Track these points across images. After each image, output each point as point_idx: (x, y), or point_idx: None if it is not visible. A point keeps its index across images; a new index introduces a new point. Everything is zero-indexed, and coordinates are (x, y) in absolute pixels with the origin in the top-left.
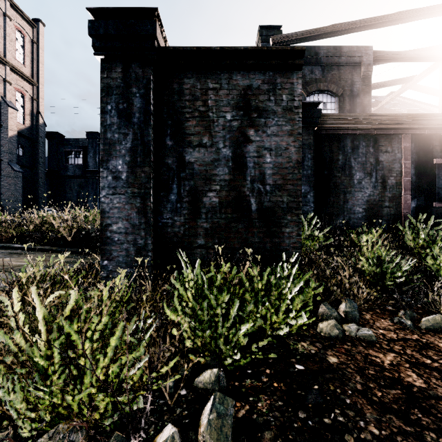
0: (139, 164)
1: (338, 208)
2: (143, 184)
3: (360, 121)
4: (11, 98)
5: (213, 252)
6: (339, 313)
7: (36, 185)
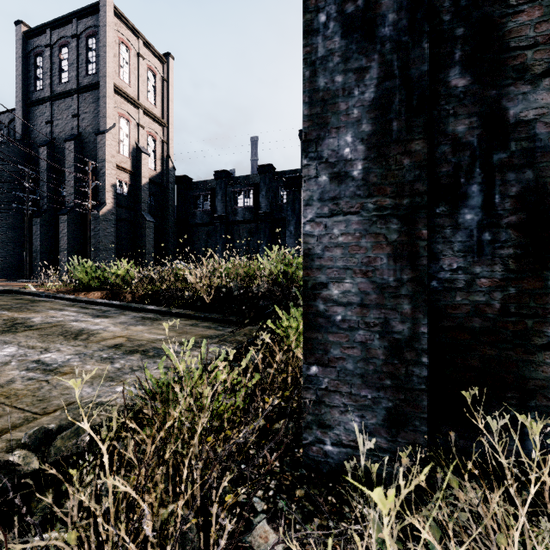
0: (395, 135)
1: None
2: (406, 185)
3: None
4: (144, 143)
5: None
6: None
7: (166, 236)
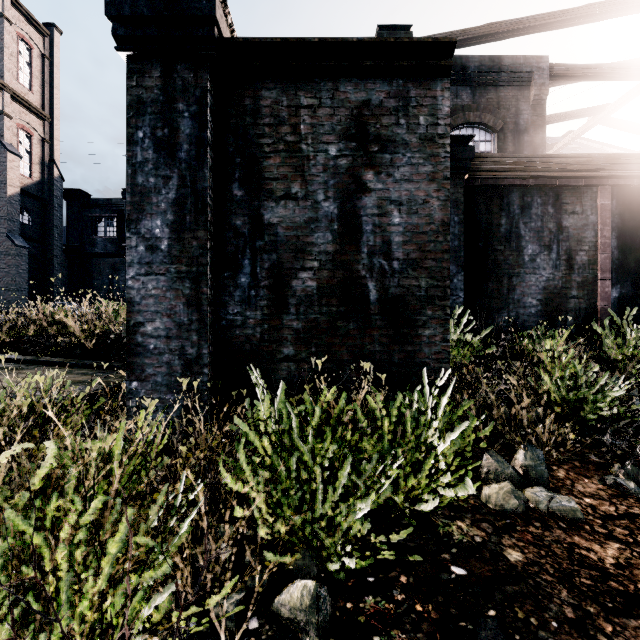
0: (188, 225)
1: (499, 299)
2: (195, 258)
3: (534, 166)
4: (11, 139)
5: (308, 367)
6: (515, 469)
7: (48, 267)
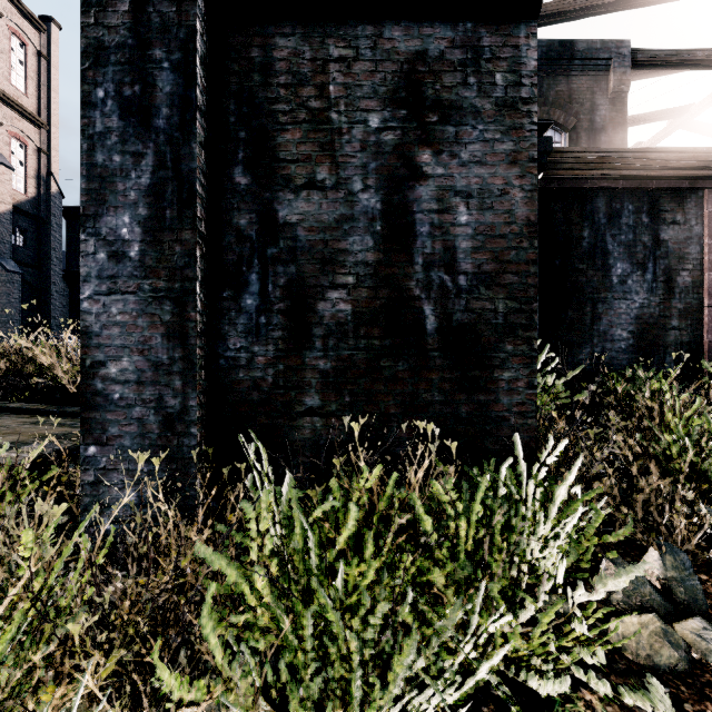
0: (168, 223)
1: (581, 330)
2: (178, 270)
3: (627, 163)
4: (2, 148)
5: (340, 424)
6: (654, 586)
7: (45, 296)
